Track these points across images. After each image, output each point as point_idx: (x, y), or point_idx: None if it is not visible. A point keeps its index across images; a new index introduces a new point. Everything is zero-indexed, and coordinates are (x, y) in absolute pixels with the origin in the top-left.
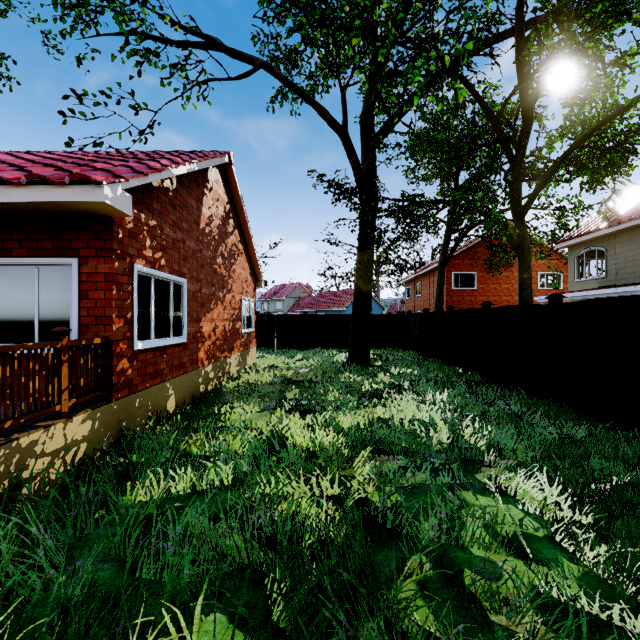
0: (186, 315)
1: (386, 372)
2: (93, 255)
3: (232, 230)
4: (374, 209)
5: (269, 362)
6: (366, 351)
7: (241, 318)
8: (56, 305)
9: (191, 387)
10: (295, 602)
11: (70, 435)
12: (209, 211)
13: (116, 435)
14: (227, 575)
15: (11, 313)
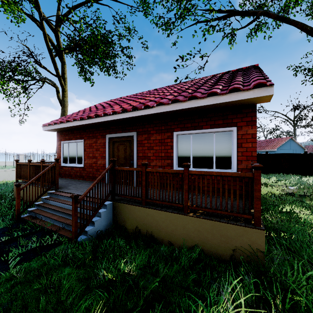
0: None
1: None
2: (244, 125)
3: None
4: None
5: None
6: None
7: None
8: (223, 151)
9: None
10: None
11: None
12: None
13: None
14: None
15: (201, 154)
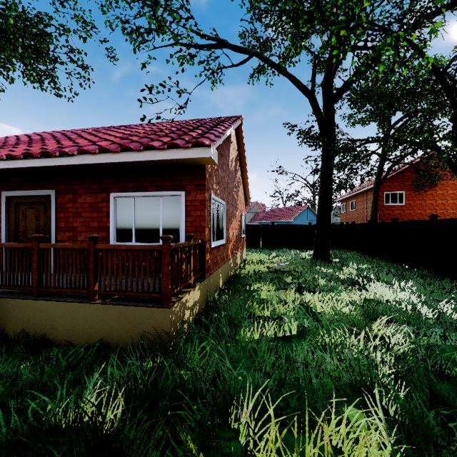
0: (225, 225)
1: (347, 266)
2: (193, 189)
3: (238, 168)
4: (333, 148)
5: (256, 258)
6: (328, 251)
7: (241, 227)
8: (171, 220)
9: (226, 272)
10: (411, 404)
11: (194, 298)
12: (231, 156)
13: (206, 300)
14: (345, 385)
15: (146, 225)
